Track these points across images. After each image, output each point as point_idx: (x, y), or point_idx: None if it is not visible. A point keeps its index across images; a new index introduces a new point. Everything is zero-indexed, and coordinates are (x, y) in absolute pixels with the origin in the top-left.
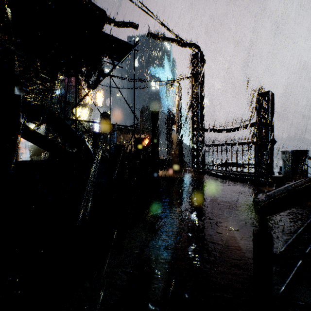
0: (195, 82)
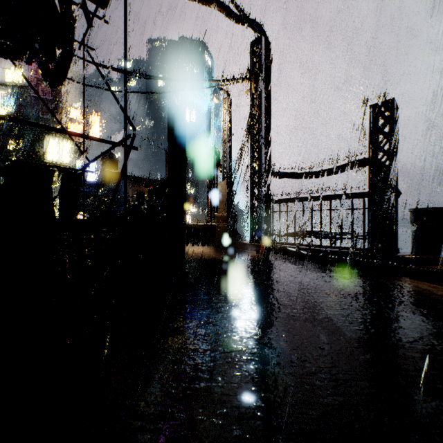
0: (256, 90)
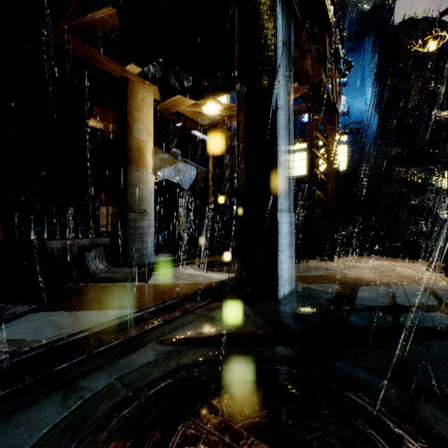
0: None
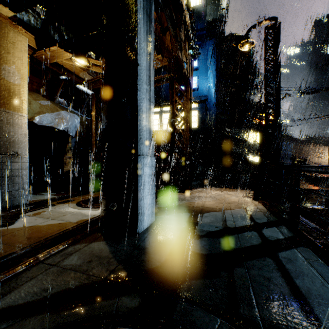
0: None
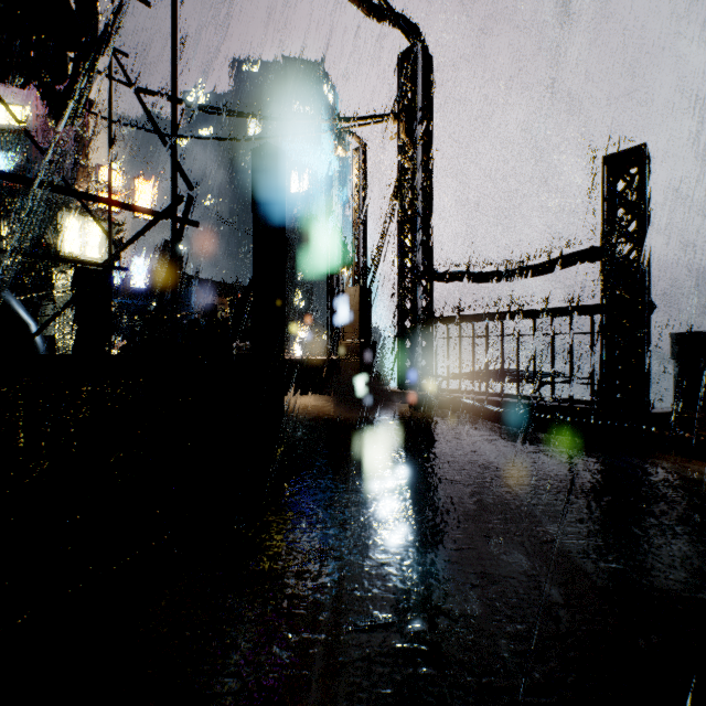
0: (409, 134)
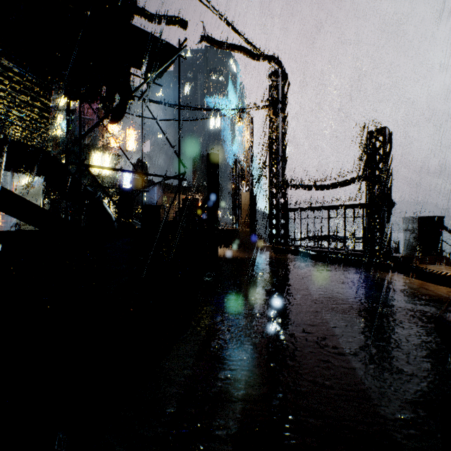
0: (274, 115)
